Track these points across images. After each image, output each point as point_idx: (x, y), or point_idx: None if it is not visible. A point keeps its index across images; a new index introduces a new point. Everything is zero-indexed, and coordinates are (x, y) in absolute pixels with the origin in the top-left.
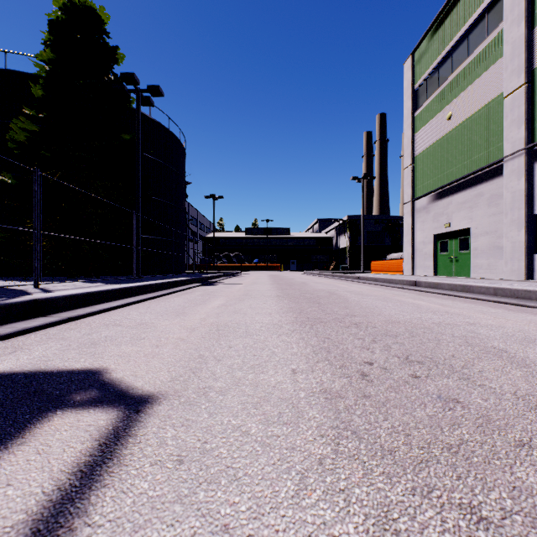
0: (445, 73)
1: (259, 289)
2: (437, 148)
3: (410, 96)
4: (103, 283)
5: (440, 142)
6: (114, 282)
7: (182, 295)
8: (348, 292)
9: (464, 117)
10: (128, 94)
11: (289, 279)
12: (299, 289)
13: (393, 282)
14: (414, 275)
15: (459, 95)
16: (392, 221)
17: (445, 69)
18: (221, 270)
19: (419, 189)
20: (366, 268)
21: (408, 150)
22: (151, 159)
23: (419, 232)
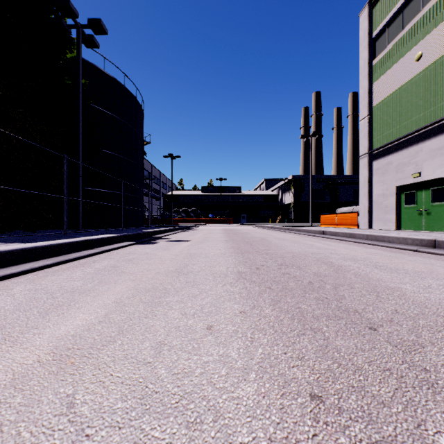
0: (411, 12)
1: (208, 253)
2: (402, 93)
3: (367, 46)
4: (3, 241)
5: (405, 86)
6: (25, 239)
7: (56, 274)
8: (353, 261)
9: (440, 52)
10: (68, 30)
11: (245, 234)
12: (267, 251)
13: (385, 240)
14: (372, 229)
15: (433, 30)
16: (331, 179)
17: (411, 7)
18: (179, 223)
19: (378, 139)
20: (308, 221)
21: (364, 101)
22: (105, 112)
23: (377, 185)
